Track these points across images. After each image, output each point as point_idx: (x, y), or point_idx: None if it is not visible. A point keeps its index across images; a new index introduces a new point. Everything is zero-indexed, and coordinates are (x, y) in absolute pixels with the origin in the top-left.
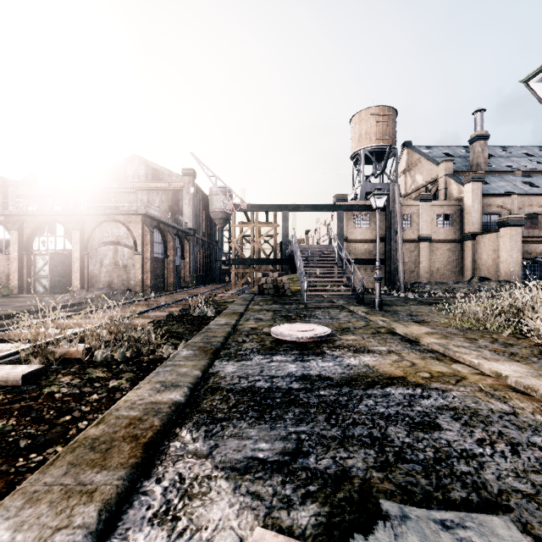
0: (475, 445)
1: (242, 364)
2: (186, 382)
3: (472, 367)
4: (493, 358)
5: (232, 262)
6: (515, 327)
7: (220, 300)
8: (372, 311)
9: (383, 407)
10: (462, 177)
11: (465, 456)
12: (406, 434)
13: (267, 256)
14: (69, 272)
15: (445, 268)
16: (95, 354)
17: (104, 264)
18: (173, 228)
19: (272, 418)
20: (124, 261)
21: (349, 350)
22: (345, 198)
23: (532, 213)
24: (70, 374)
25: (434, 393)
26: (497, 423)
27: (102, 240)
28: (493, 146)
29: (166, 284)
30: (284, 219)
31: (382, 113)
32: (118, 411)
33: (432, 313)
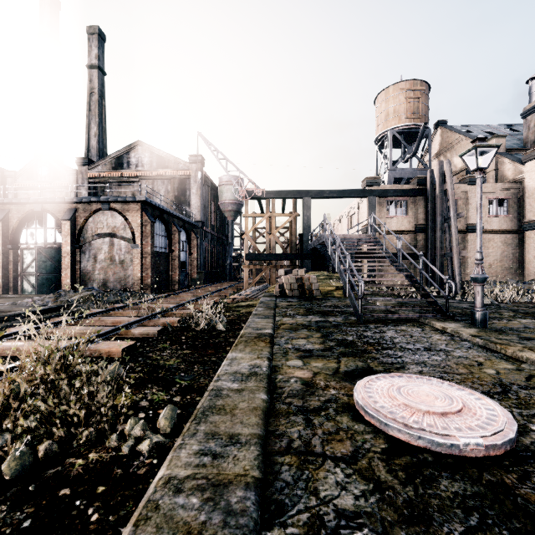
0: None
1: None
2: None
3: None
4: None
5: (245, 258)
6: None
7: (232, 303)
8: (486, 333)
9: None
10: (522, 154)
11: None
12: None
13: (284, 250)
14: (59, 268)
15: (499, 263)
16: None
17: (98, 260)
18: (178, 219)
19: None
20: (121, 256)
21: None
22: (377, 182)
23: None
24: None
25: None
26: None
27: (95, 232)
28: None
29: (170, 282)
30: (306, 207)
31: (413, 87)
32: None
33: None
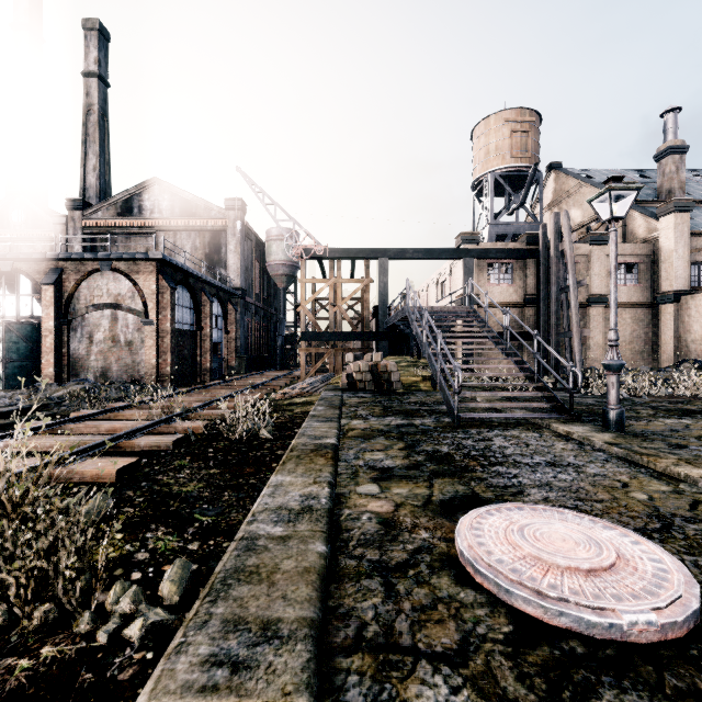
0: None
1: None
2: None
3: None
4: None
5: (301, 338)
6: None
7: (283, 399)
8: (625, 440)
9: None
10: (657, 206)
11: None
12: None
13: (354, 327)
14: (38, 352)
15: (628, 346)
16: None
17: (95, 340)
18: (210, 285)
19: None
20: (128, 335)
21: None
22: (475, 238)
23: None
24: None
25: None
26: None
27: (91, 302)
28: None
29: (199, 371)
30: (382, 271)
31: (520, 118)
32: None
33: None
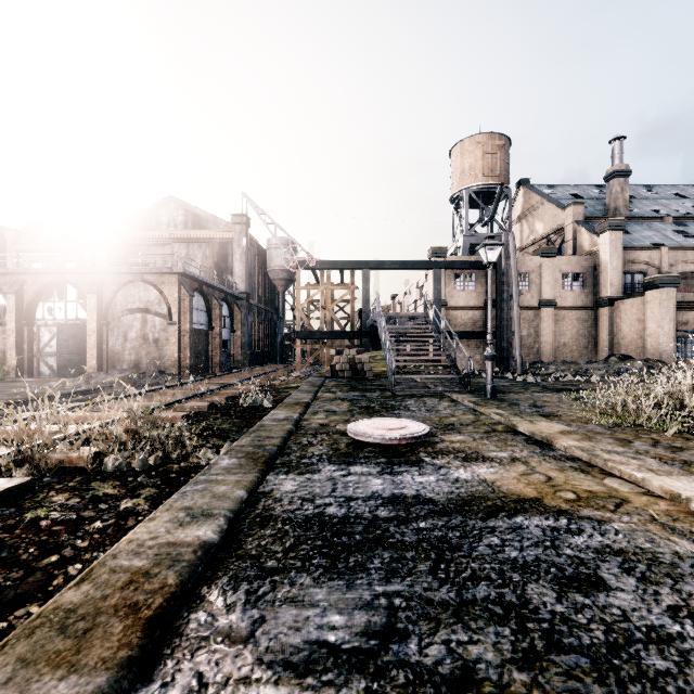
0: (666, 617)
1: (306, 479)
2: (224, 509)
3: (634, 484)
4: (662, 470)
5: (296, 336)
6: (680, 423)
7: (280, 385)
8: (482, 400)
9: (514, 550)
10: (596, 224)
11: (655, 638)
12: (555, 597)
13: (342, 327)
14: (83, 348)
15: (574, 343)
16: (104, 461)
17: (129, 338)
18: (219, 291)
19: (349, 569)
20: (156, 334)
21: (456, 456)
22: (443, 252)
23: (686, 272)
24: (67, 491)
25: (587, 525)
26: (692, 578)
27: (126, 307)
28: (635, 186)
29: (210, 364)
30: (365, 280)
31: (491, 142)
32: (115, 558)
33: (563, 404)
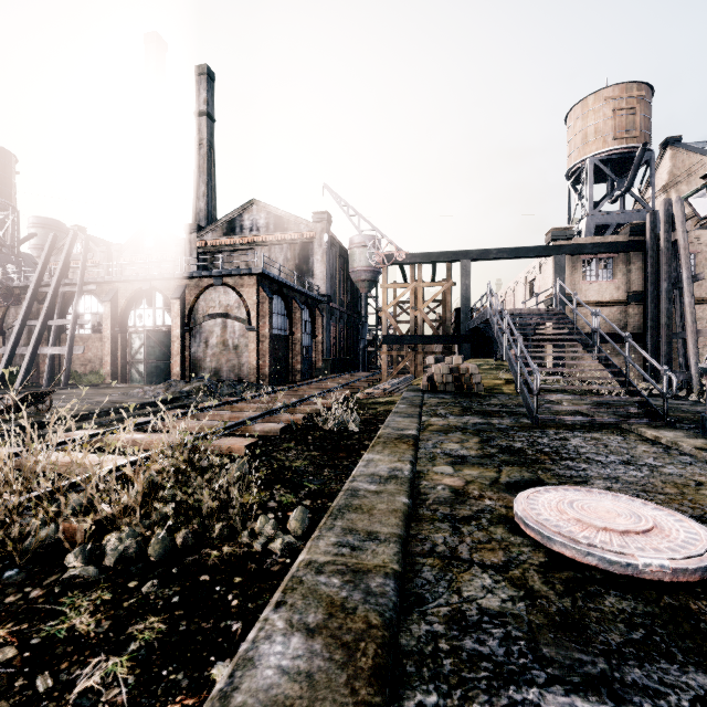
0: None
1: None
2: None
3: None
4: None
5: (383, 341)
6: None
7: (367, 399)
8: None
9: None
10: None
11: None
12: None
13: (435, 330)
14: (168, 355)
15: None
16: (103, 542)
17: (210, 344)
18: (300, 294)
19: None
20: (235, 340)
21: None
22: (567, 234)
23: None
24: (13, 617)
25: None
26: None
27: (207, 312)
28: None
29: (291, 371)
30: (464, 273)
31: (626, 94)
32: None
33: None
